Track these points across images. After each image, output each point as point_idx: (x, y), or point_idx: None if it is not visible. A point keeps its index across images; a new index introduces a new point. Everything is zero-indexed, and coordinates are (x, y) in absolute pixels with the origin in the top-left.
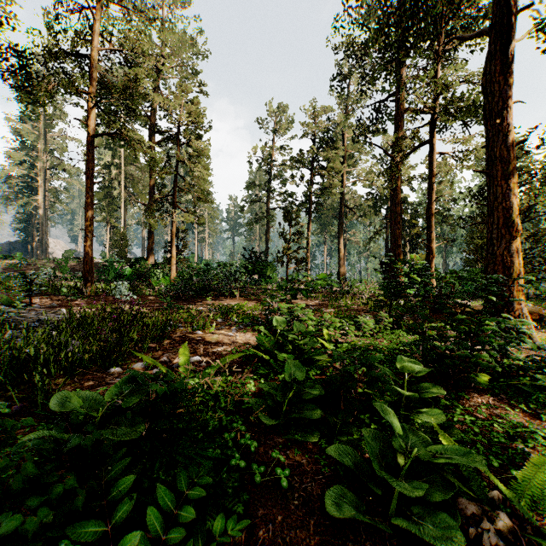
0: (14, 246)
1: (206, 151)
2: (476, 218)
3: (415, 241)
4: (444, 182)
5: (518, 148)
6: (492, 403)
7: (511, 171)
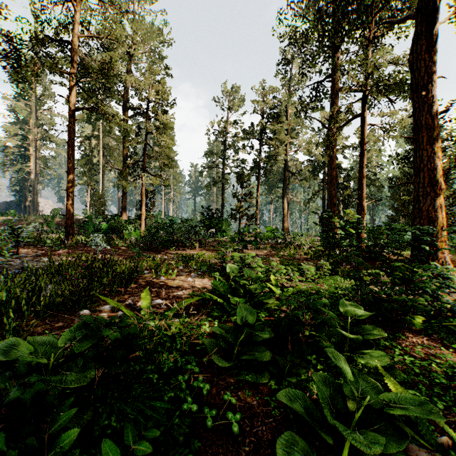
0: (10, 205)
1: (170, 124)
2: (399, 181)
3: (348, 200)
4: (372, 150)
5: (439, 118)
6: (426, 342)
7: (435, 136)
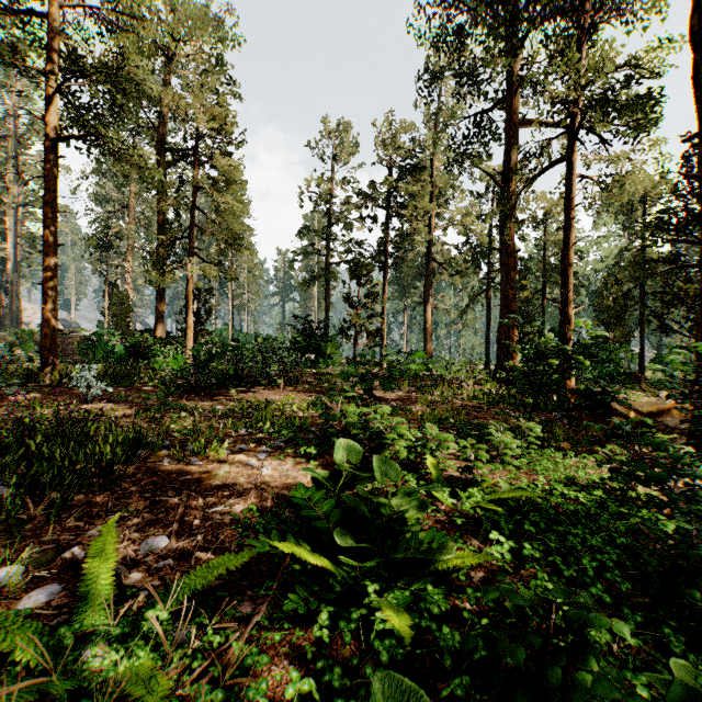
0: None
1: (237, 173)
2: (607, 278)
3: (527, 308)
4: None
5: None
6: None
7: None
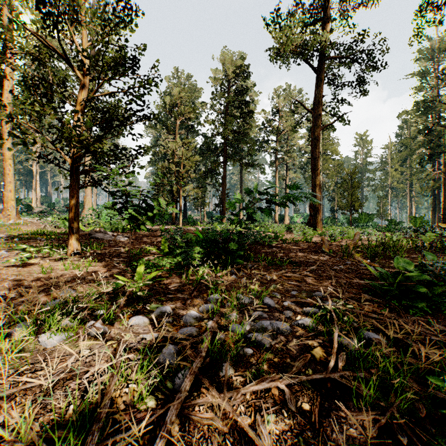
0: None
1: None
2: None
3: None
4: None
5: None
6: None
7: None
